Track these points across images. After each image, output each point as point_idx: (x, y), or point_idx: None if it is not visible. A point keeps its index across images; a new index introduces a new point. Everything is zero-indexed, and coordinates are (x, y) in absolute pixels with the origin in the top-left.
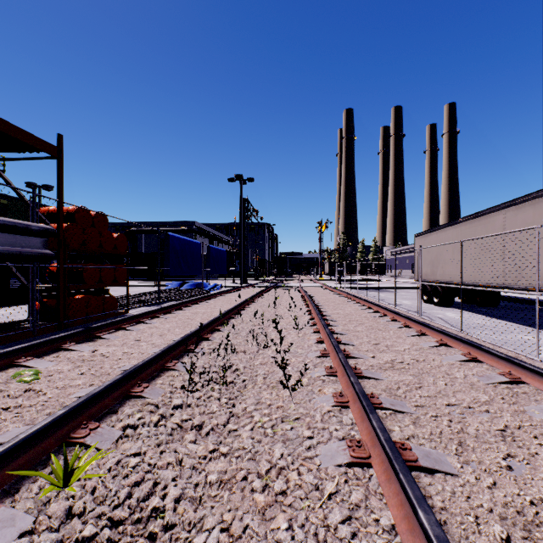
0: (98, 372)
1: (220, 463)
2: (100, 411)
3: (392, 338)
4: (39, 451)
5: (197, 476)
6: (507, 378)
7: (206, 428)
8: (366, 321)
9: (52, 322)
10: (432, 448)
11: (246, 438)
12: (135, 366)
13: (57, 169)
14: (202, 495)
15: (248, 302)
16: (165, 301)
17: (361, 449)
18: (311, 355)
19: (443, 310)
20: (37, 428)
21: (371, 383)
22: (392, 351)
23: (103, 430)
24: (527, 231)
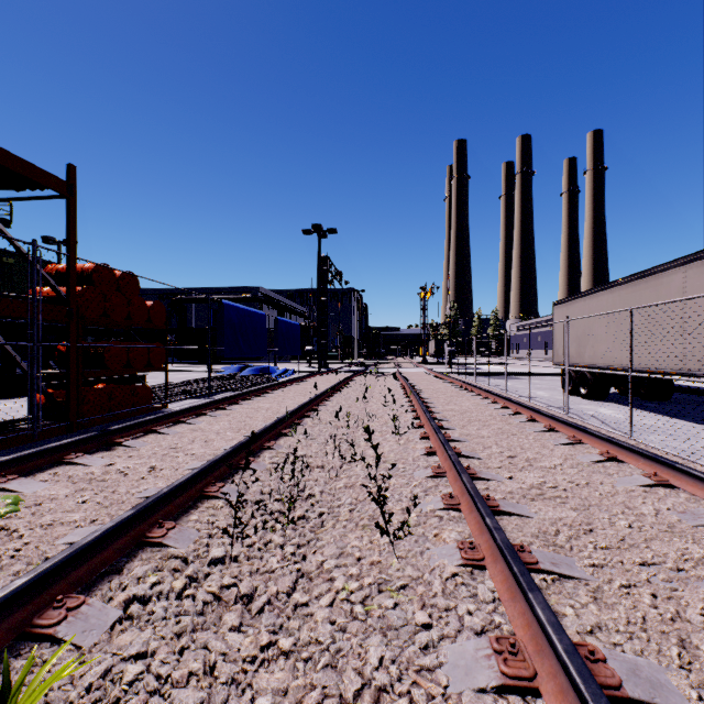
0: (107, 500)
1: (277, 672)
2: (92, 572)
3: (533, 447)
4: None
5: (236, 701)
6: None
7: (259, 600)
8: (492, 422)
9: (60, 422)
10: (636, 653)
11: (322, 621)
12: (156, 496)
13: (67, 212)
14: None
15: (328, 393)
16: (219, 392)
17: (517, 658)
18: (419, 475)
19: (594, 405)
20: None
21: (513, 522)
22: (537, 469)
23: (91, 609)
24: None
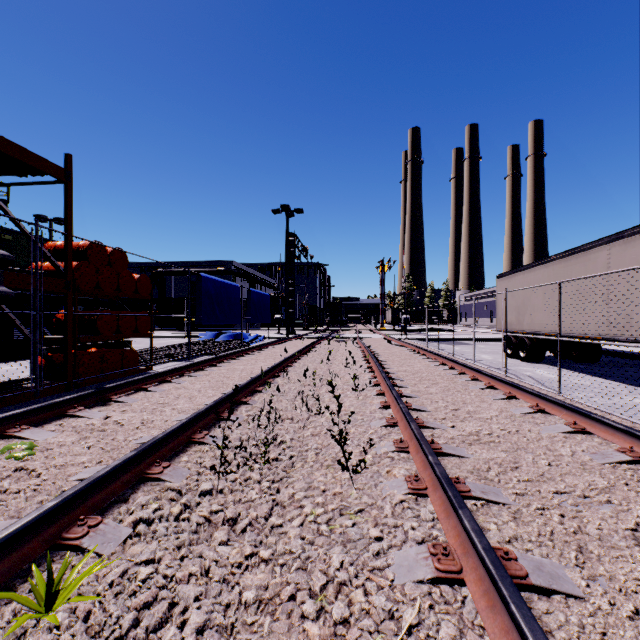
0: (109, 446)
1: (259, 574)
2: (105, 500)
3: (474, 402)
4: (18, 559)
5: (228, 593)
6: (629, 457)
7: (242, 522)
8: (440, 381)
9: (58, 381)
10: (543, 556)
11: (294, 537)
12: (153, 440)
13: (65, 195)
14: (234, 622)
15: (296, 357)
16: (197, 355)
17: (448, 558)
18: (375, 425)
19: (531, 367)
20: (16, 528)
21: (453, 461)
22: (476, 419)
23: (107, 527)
24: (638, 270)
